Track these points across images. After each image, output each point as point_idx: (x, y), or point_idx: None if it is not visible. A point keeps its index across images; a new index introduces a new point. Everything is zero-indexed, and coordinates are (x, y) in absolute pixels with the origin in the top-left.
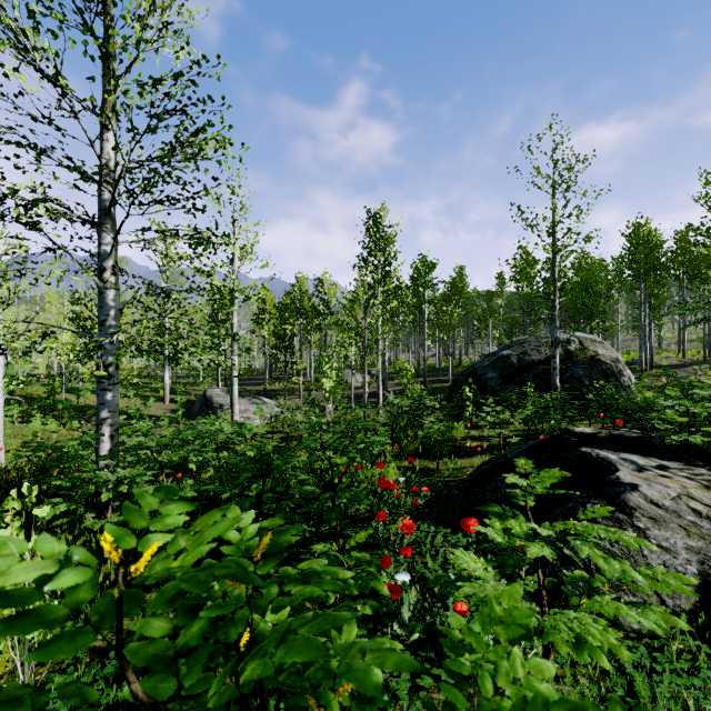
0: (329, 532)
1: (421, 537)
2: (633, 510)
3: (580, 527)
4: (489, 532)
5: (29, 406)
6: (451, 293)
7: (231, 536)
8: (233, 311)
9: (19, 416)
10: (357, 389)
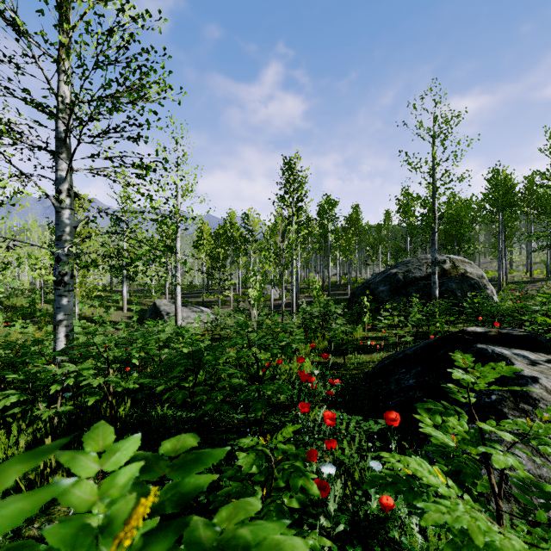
0: (254, 419)
1: (336, 423)
2: (537, 401)
3: (537, 427)
4: (439, 435)
5: (13, 313)
6: (349, 225)
7: (78, 495)
8: (177, 237)
9: (5, 321)
10: (275, 300)
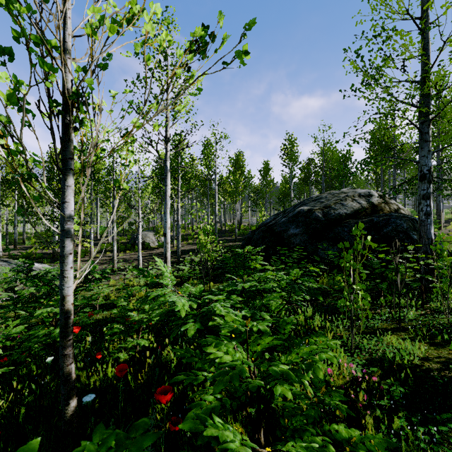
0: None
1: None
2: None
3: None
4: None
5: None
6: (235, 168)
7: None
8: None
9: None
10: (153, 249)
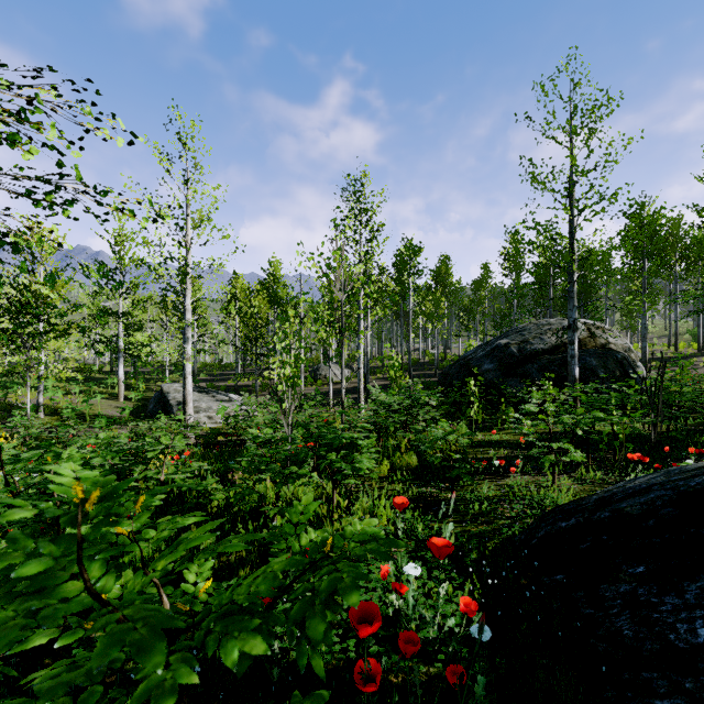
0: None
1: None
2: None
3: None
4: None
5: None
6: (437, 282)
7: None
8: (186, 290)
9: None
10: (336, 384)
